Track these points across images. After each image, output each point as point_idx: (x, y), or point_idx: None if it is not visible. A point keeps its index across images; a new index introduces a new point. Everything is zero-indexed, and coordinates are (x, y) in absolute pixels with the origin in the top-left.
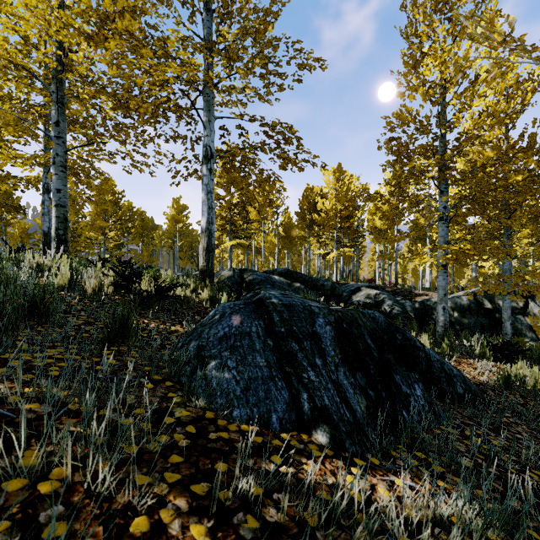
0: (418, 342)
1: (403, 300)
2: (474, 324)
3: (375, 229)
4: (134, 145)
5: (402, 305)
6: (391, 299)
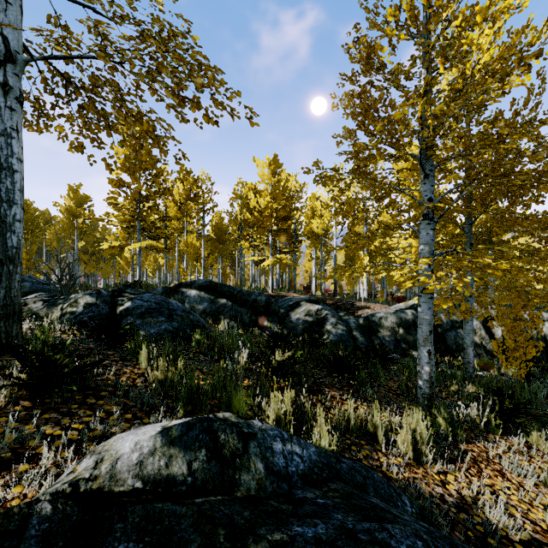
0: None
1: (347, 316)
2: None
3: (312, 233)
4: None
5: (346, 323)
6: (335, 315)
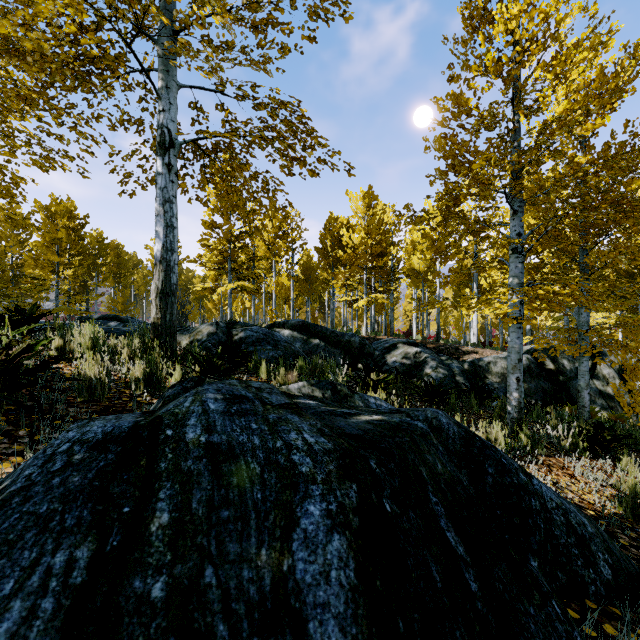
0: (522, 472)
1: (449, 360)
2: (535, 389)
3: (412, 271)
4: (39, 119)
5: (448, 367)
6: (435, 359)
